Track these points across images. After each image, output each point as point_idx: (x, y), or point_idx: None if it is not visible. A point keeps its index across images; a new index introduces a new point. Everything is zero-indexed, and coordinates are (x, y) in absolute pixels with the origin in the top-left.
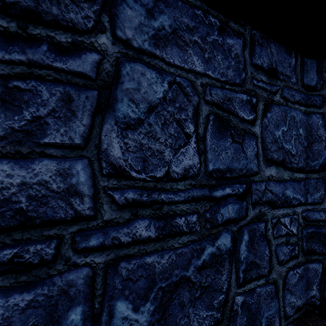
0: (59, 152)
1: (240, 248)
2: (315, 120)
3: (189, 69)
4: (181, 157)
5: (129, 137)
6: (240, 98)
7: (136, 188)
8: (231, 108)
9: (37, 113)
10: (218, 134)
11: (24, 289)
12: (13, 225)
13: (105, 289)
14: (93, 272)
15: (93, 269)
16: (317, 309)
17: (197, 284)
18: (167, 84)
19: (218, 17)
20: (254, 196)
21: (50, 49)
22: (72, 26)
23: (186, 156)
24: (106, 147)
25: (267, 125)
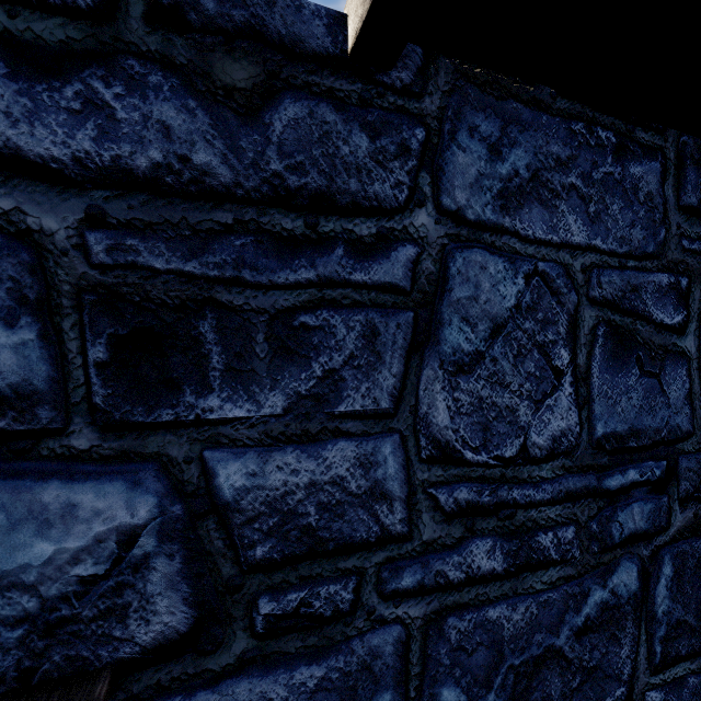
0: (359, 425)
1: (655, 593)
2: None
3: (560, 242)
4: (547, 416)
5: (461, 387)
6: (656, 283)
7: (472, 481)
8: (638, 306)
9: (330, 363)
10: (614, 363)
11: (313, 659)
12: (299, 552)
13: (425, 664)
14: (408, 634)
15: (408, 628)
16: None
17: (574, 664)
18: (522, 278)
19: (614, 127)
20: (684, 483)
21: (347, 253)
22: (376, 205)
23: (556, 412)
24: (426, 410)
25: None
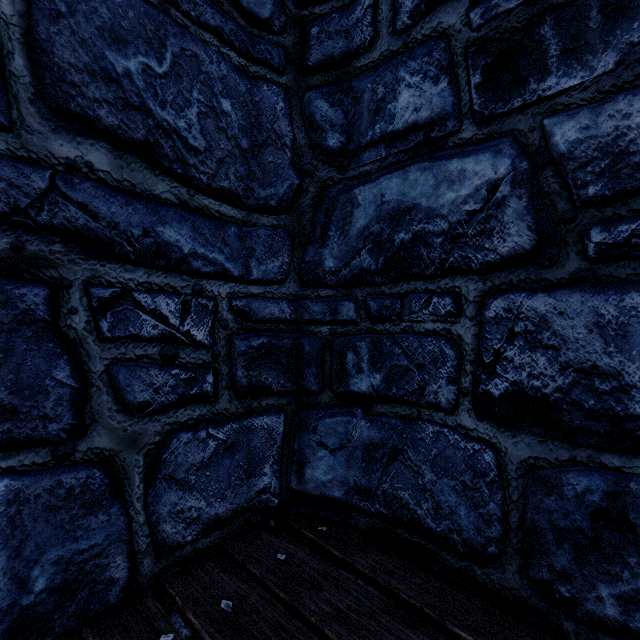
0: None
1: None
2: (268, 98)
3: None
4: None
5: None
6: None
7: None
8: None
9: None
10: None
11: None
12: None
13: None
14: None
15: None
16: (274, 516)
17: None
18: None
19: None
20: None
21: None
22: None
23: None
24: None
25: (61, 10)
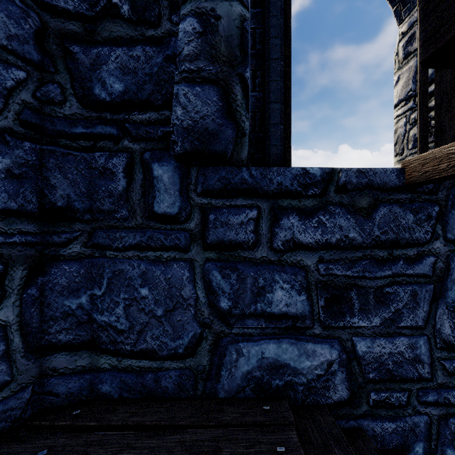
0: (409, 331)
1: None
2: None
3: None
4: None
5: None
6: None
7: None
8: None
9: (397, 306)
10: None
11: (390, 420)
12: (385, 378)
13: (438, 435)
14: (430, 421)
15: (430, 418)
16: None
17: None
18: None
19: None
20: None
21: (404, 262)
22: (416, 242)
23: None
24: (439, 326)
25: None
